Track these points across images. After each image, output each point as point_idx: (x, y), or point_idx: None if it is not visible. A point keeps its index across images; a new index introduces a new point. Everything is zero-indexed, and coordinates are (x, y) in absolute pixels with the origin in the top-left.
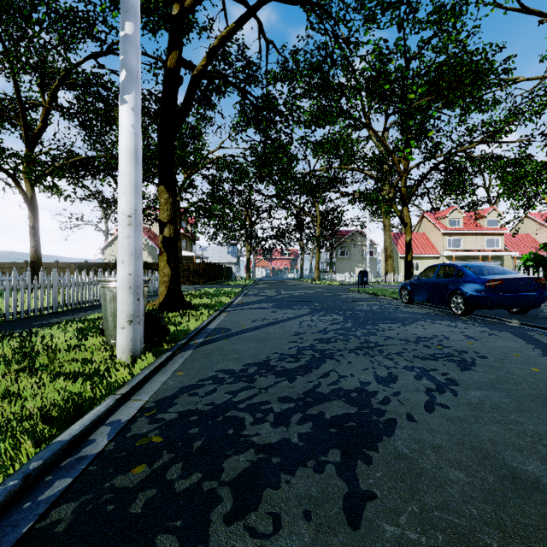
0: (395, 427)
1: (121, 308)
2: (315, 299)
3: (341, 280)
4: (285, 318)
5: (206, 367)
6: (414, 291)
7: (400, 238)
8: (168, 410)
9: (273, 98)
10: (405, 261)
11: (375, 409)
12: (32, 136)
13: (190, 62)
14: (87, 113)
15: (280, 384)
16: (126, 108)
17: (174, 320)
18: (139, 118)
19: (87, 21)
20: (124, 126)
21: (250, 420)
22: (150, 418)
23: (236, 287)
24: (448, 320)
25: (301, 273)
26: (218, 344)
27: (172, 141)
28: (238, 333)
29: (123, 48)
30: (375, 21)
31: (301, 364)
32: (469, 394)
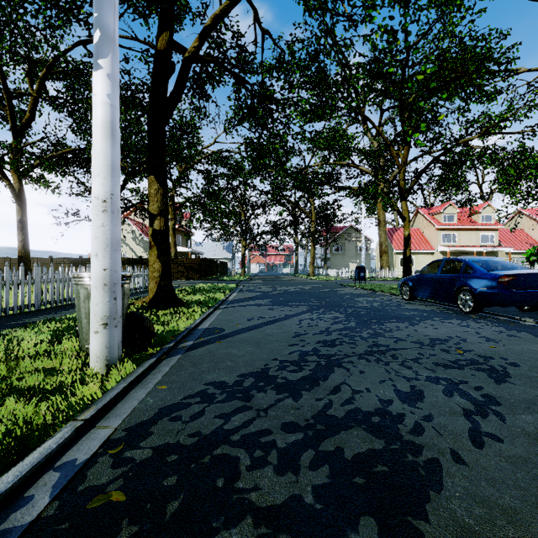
0: (441, 475)
1: (95, 308)
2: (313, 295)
3: (336, 276)
4: (282, 316)
5: (194, 379)
6: (417, 287)
7: (395, 234)
8: (141, 444)
9: (269, 85)
10: (403, 256)
11: (408, 443)
12: (19, 126)
13: (181, 45)
14: (76, 102)
15: (283, 403)
16: (100, 75)
17: (163, 319)
18: (117, 87)
19: (73, 2)
20: (98, 96)
21: (247, 463)
22: (115, 457)
23: (231, 283)
24: (457, 318)
25: (296, 269)
26: (209, 347)
27: (162, 128)
28: (232, 334)
29: (97, 4)
30: (375, 8)
31: (305, 374)
32: (519, 418)
